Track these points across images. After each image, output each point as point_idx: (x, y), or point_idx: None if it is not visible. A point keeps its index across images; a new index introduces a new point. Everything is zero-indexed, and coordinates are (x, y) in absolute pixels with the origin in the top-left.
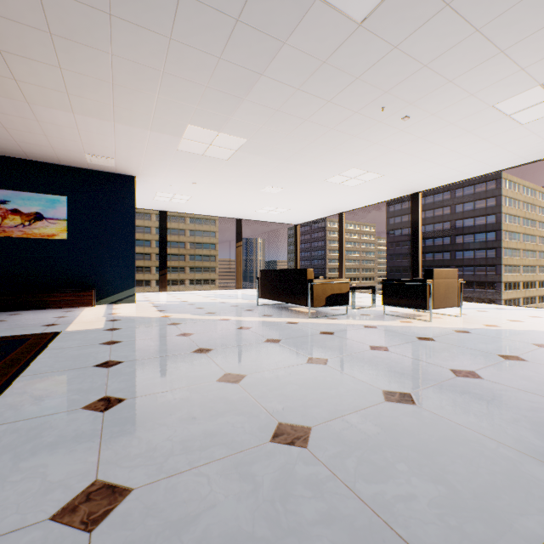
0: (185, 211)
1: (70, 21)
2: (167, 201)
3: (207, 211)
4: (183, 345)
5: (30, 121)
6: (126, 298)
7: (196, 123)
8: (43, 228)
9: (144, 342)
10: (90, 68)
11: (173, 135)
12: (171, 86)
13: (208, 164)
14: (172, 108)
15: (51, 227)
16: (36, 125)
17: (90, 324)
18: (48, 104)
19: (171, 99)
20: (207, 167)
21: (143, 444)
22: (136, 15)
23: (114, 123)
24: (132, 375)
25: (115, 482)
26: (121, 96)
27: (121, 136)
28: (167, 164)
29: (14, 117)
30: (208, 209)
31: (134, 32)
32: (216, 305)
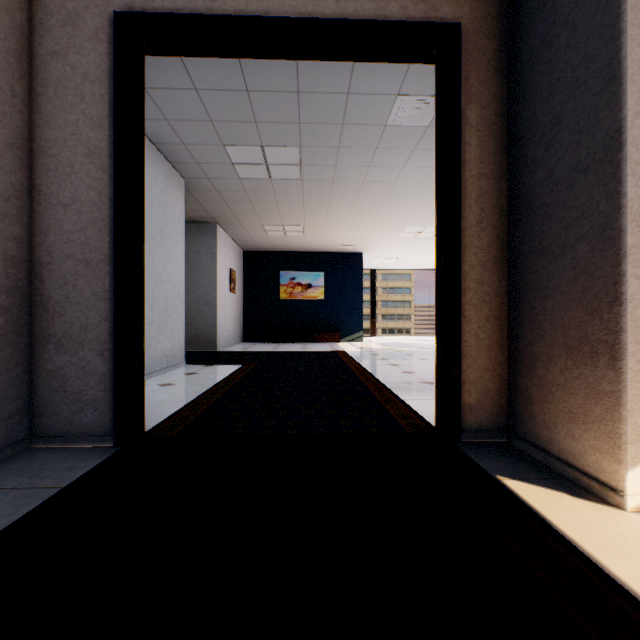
0: (391, 268)
1: (361, 208)
2: (378, 263)
3: (410, 266)
4: (411, 357)
5: (319, 237)
6: (356, 338)
7: (412, 225)
8: (312, 293)
9: (391, 355)
10: (362, 217)
11: (396, 232)
12: (401, 216)
13: (417, 241)
14: (399, 222)
15: (315, 292)
16: (321, 238)
17: (353, 349)
18: (333, 230)
19: (399, 220)
20: (416, 242)
21: (413, 369)
22: (391, 202)
23: (362, 232)
24: (396, 361)
25: (410, 371)
26: (372, 223)
27: (364, 236)
28: (387, 244)
29: (313, 237)
30: (411, 265)
31: (389, 205)
32: (422, 345)
